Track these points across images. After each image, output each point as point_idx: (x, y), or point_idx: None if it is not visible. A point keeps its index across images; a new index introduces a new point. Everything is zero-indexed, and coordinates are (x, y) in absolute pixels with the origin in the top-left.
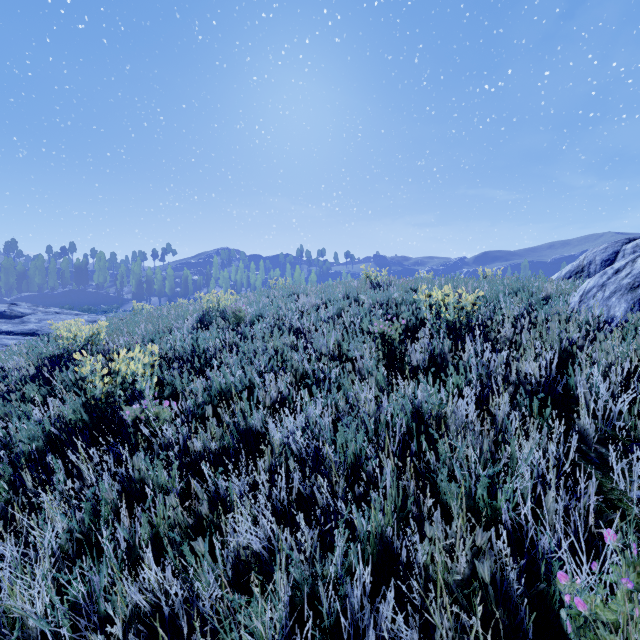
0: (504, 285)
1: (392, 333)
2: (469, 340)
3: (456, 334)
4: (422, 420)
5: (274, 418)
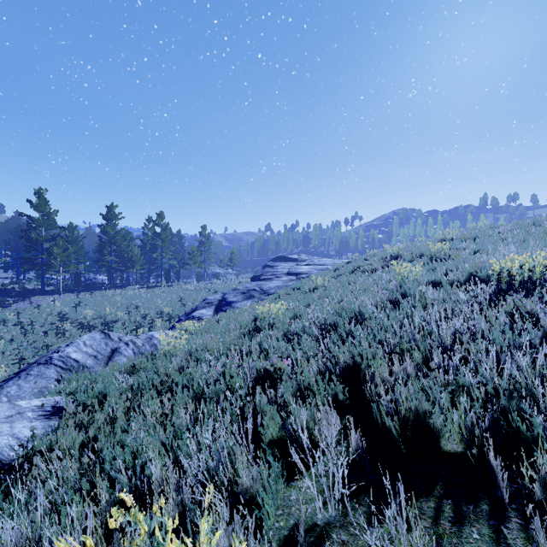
0: None
1: None
2: None
3: None
4: None
5: None
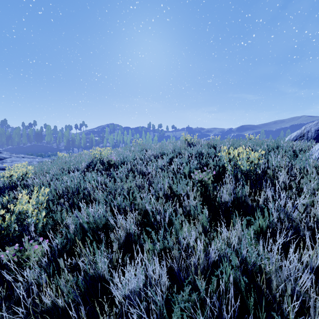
0: (267, 145)
1: (206, 179)
2: (268, 190)
3: (248, 179)
4: (246, 271)
5: (123, 252)
